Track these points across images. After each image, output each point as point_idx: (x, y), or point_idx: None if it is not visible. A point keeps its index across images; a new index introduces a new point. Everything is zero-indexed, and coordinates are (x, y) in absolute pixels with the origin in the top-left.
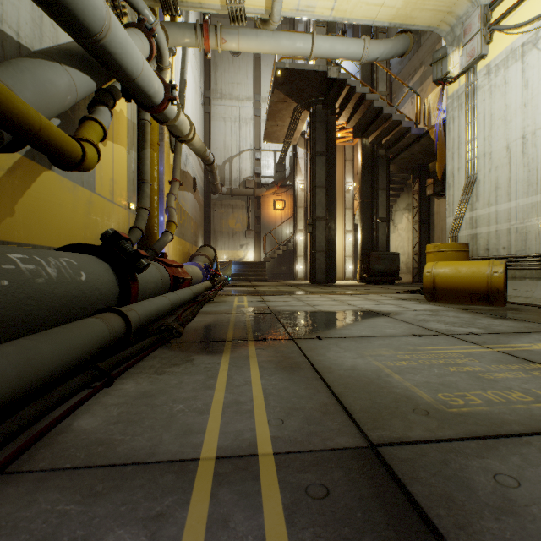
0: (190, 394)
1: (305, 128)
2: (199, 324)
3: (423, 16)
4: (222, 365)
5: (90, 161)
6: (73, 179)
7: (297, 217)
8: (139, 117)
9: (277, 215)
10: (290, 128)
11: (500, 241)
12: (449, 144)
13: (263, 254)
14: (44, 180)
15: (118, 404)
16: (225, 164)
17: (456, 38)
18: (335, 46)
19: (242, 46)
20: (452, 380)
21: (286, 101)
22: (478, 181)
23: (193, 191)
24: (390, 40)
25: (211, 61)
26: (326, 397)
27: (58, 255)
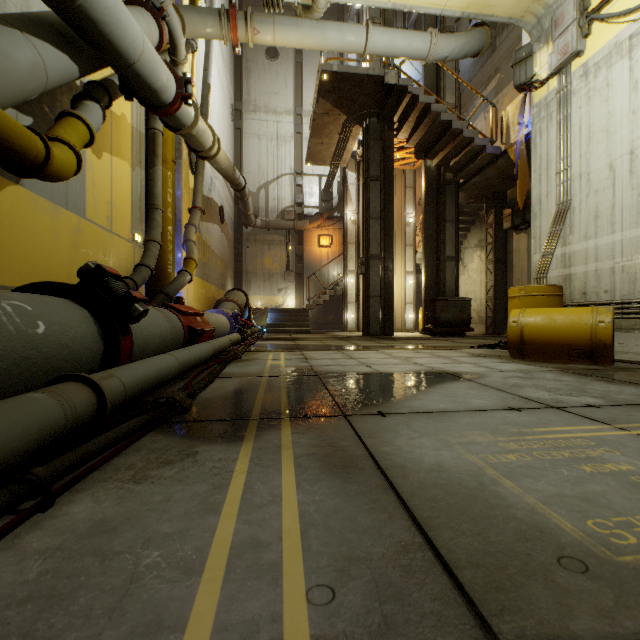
0: (178, 525)
1: (357, 147)
2: (217, 392)
3: (504, 4)
4: (239, 463)
5: (61, 165)
6: (53, 199)
7: (347, 255)
8: (148, 125)
9: (323, 253)
10: (338, 146)
11: (601, 283)
12: (535, 163)
13: (305, 299)
14: (8, 197)
15: (47, 551)
16: (259, 191)
17: (544, 32)
18: (394, 40)
19: (278, 39)
20: (597, 491)
21: (334, 112)
22: (573, 208)
23: (220, 223)
24: (462, 35)
25: (243, 66)
26: (405, 530)
27: (2, 297)
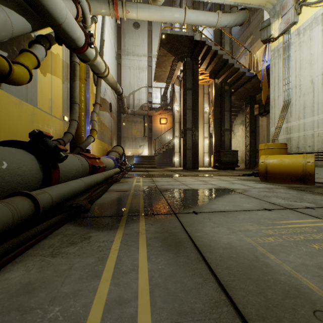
0: (73, 287)
1: (179, 73)
2: (105, 200)
3: None
4: (114, 243)
5: (19, 76)
6: (19, 97)
7: (175, 128)
8: (71, 60)
9: (162, 127)
10: (170, 72)
11: (307, 142)
12: (272, 80)
13: (153, 151)
14: None
15: None
16: (130, 95)
17: (277, 12)
18: (199, 16)
19: (139, 16)
20: None
21: (168, 55)
22: (292, 103)
23: (109, 111)
24: (234, 14)
25: (121, 31)
26: (214, 291)
27: None
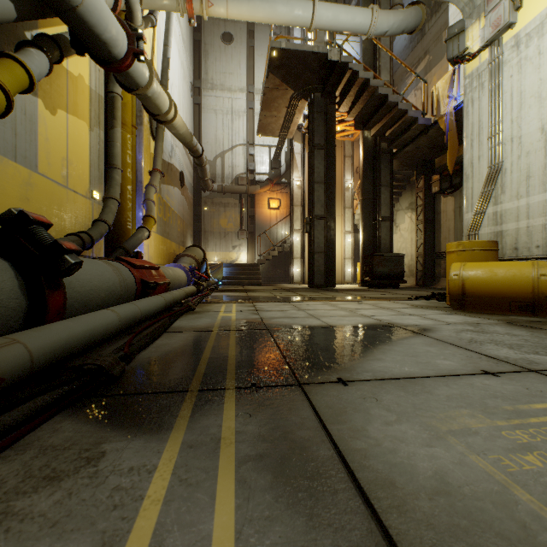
0: None
1: (302, 120)
2: (160, 351)
3: None
4: (156, 479)
5: None
6: None
7: (294, 216)
8: (107, 89)
9: (272, 214)
10: (286, 119)
11: (533, 239)
12: (467, 129)
13: (257, 255)
14: None
15: None
16: (216, 159)
17: (476, 9)
18: (339, 15)
19: (231, 12)
20: None
21: (282, 87)
22: (504, 170)
23: (180, 186)
24: (400, 12)
25: (201, 48)
26: None
27: None
